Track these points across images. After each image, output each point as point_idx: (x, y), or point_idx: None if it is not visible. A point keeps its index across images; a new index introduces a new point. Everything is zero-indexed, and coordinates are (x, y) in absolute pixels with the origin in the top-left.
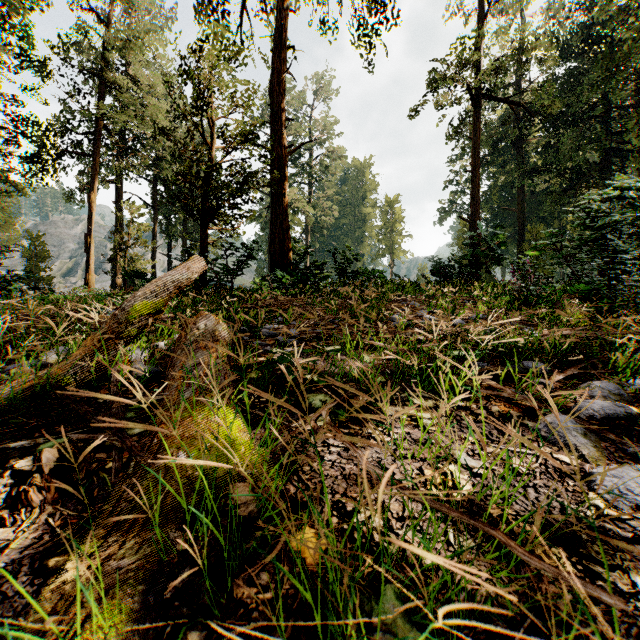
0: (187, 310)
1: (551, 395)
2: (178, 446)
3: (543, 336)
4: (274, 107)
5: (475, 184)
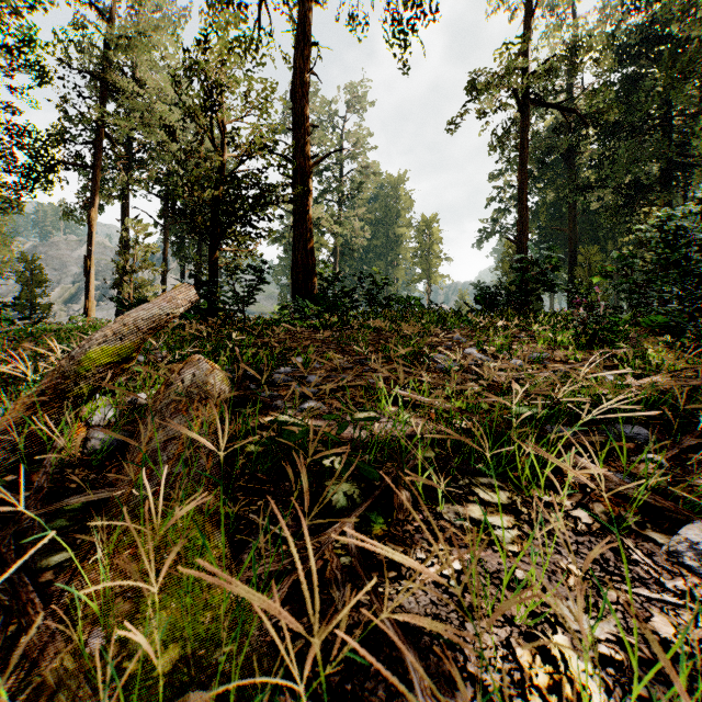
0: (176, 352)
1: (669, 480)
2: (95, 616)
3: (628, 384)
4: (297, 112)
5: (523, 201)
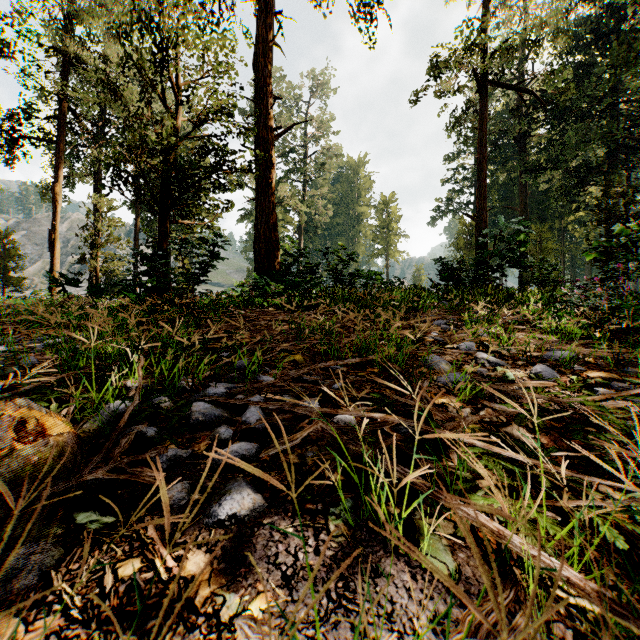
0: None
1: None
2: None
3: None
4: (259, 82)
5: (482, 179)
